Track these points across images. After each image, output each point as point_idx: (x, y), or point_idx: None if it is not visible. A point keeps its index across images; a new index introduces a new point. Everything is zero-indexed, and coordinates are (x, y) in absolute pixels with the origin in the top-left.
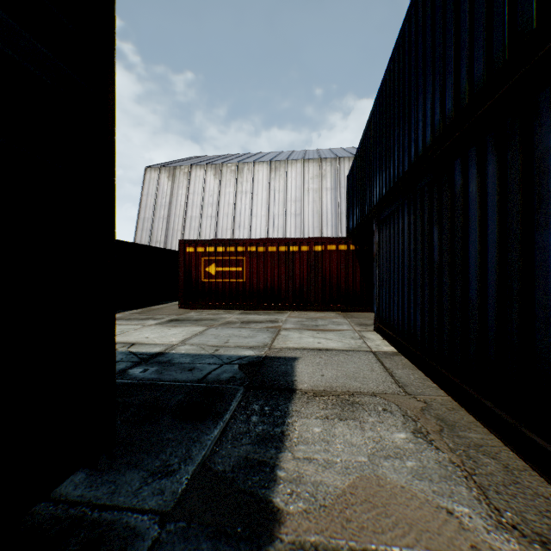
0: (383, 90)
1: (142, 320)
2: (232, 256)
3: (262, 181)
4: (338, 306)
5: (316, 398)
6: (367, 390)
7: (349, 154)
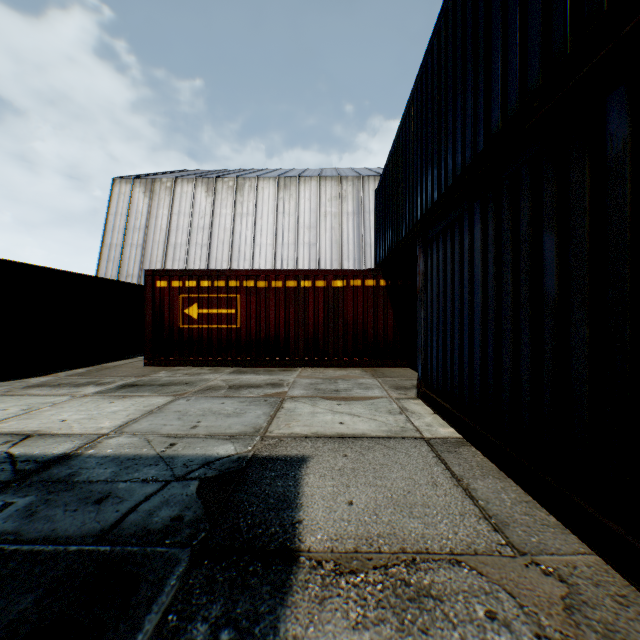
0: (434, 49)
1: (78, 387)
2: (221, 293)
3: (267, 201)
4: (365, 361)
5: (340, 579)
6: (438, 543)
7: (374, 173)
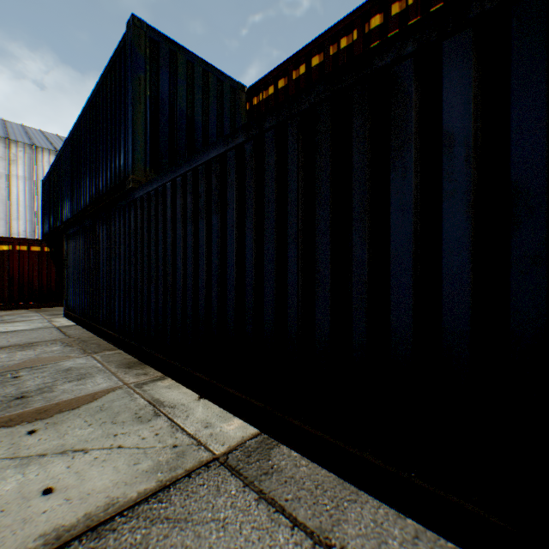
0: (70, 143)
1: None
2: None
3: None
4: (32, 304)
5: (4, 349)
6: (44, 340)
7: (51, 145)
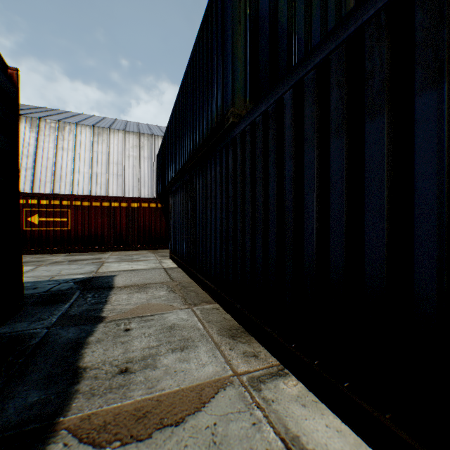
0: (173, 115)
1: None
2: (57, 208)
3: (85, 142)
4: (150, 246)
5: (126, 288)
6: (154, 282)
7: (162, 133)
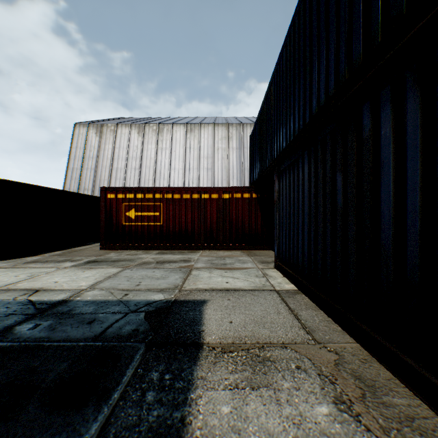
0: (283, 55)
1: (59, 262)
2: (150, 202)
3: (179, 140)
4: (243, 246)
5: (224, 355)
6: (276, 339)
7: (250, 121)
